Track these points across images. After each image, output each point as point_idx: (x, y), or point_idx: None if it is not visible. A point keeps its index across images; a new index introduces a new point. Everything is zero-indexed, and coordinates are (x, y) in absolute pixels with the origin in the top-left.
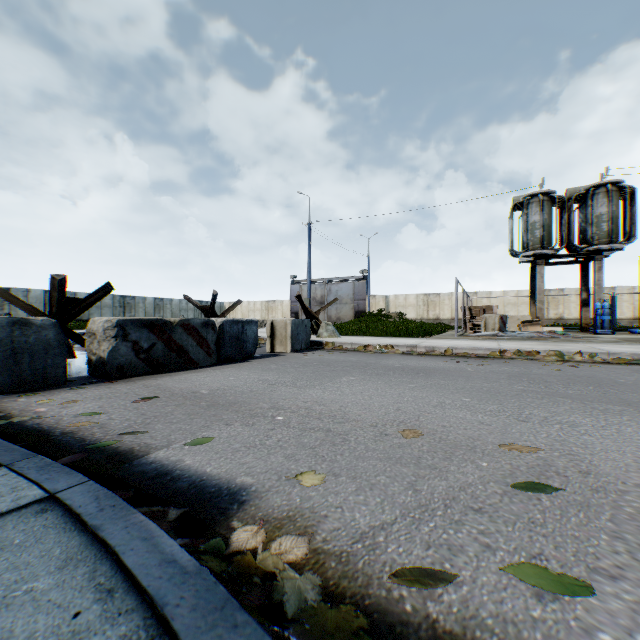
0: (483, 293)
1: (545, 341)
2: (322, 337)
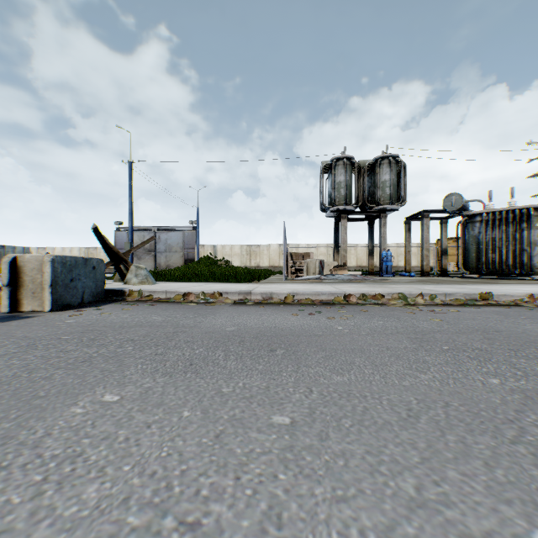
0: (293, 245)
1: (366, 283)
2: (130, 284)
